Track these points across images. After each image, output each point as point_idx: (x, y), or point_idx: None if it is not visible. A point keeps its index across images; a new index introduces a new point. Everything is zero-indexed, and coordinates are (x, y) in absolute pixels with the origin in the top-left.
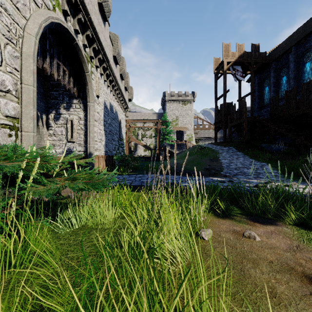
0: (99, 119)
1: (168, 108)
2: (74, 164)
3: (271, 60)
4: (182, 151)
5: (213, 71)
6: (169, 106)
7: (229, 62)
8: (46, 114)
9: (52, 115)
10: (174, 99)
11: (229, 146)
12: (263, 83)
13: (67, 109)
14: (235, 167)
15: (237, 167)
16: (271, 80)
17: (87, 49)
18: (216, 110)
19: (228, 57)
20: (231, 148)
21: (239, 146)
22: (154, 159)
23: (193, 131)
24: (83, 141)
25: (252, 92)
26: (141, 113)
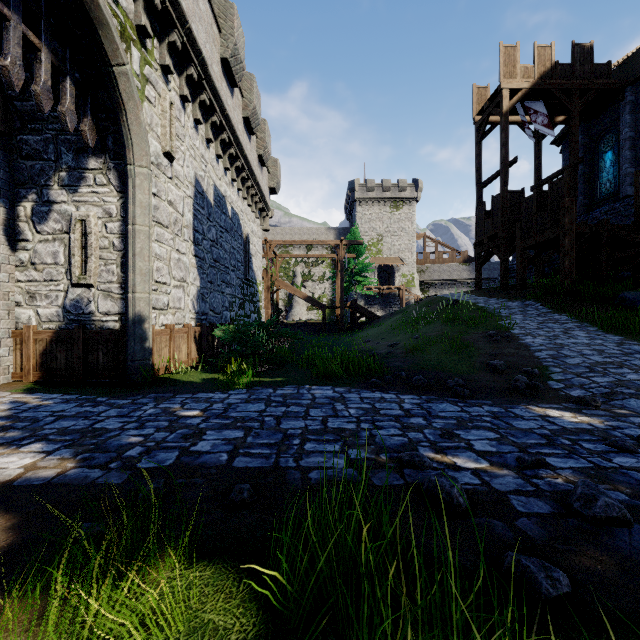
0: (175, 223)
1: (360, 216)
2: (90, 352)
3: (624, 82)
4: (394, 312)
5: (473, 118)
6: (362, 211)
7: (515, 90)
8: (7, 202)
9: (27, 206)
10: (374, 196)
11: (522, 298)
12: (598, 144)
13: (71, 189)
14: (588, 365)
15: (591, 363)
16: (622, 134)
17: (127, 2)
18: (481, 213)
19: (514, 79)
20: (530, 305)
21: (552, 298)
22: (329, 330)
23: (416, 267)
24: (118, 284)
25: (574, 165)
26: (301, 229)
